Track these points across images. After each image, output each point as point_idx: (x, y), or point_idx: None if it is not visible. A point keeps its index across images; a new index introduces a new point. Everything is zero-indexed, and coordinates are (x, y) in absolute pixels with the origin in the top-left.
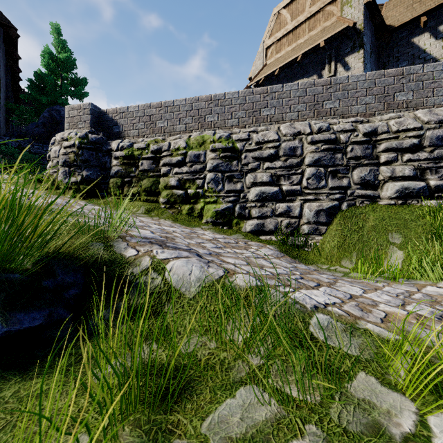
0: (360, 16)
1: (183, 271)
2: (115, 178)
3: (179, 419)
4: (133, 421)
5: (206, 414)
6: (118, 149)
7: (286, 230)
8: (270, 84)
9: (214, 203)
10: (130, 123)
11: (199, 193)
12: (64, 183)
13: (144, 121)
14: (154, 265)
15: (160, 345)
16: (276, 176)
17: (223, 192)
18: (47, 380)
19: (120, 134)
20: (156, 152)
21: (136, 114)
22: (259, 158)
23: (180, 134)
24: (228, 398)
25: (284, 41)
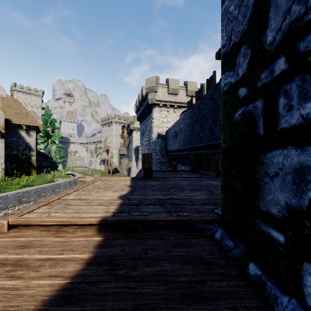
0: (3, 122)
1: None
2: None
3: None
4: None
5: None
6: None
7: None
8: None
9: None
10: None
11: None
12: None
13: None
14: None
15: None
16: None
17: None
18: None
19: None
20: None
21: None
22: None
23: None
24: None
25: None
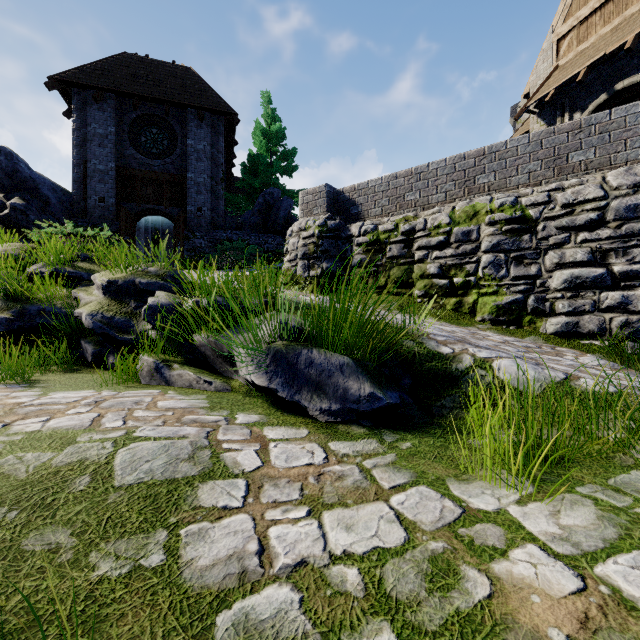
0: None
1: (514, 371)
2: (357, 268)
3: (581, 475)
4: (538, 470)
5: (607, 478)
6: (359, 235)
7: (620, 332)
8: (565, 97)
9: (494, 294)
10: (371, 201)
11: (470, 282)
12: (303, 278)
13: (388, 196)
14: (478, 363)
15: (519, 431)
16: (600, 251)
17: (507, 280)
18: (434, 440)
19: (359, 215)
20: (408, 233)
21: (378, 189)
22: (569, 227)
23: (437, 206)
24: (622, 473)
25: (594, 20)
